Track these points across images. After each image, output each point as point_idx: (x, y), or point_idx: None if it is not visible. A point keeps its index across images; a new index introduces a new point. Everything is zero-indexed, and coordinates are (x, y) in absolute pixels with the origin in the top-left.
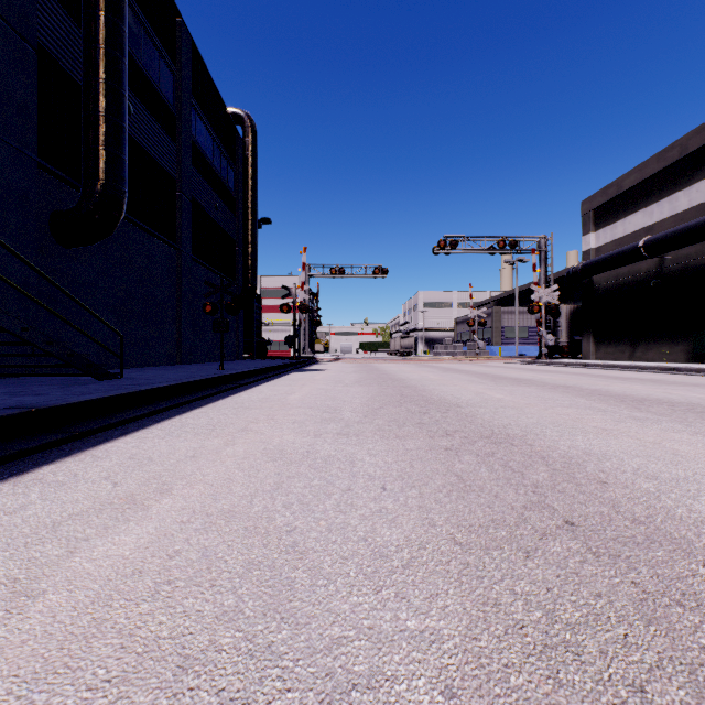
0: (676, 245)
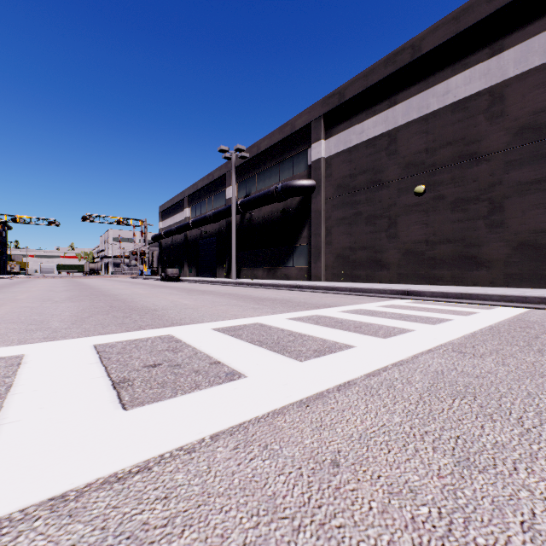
0: (168, 235)
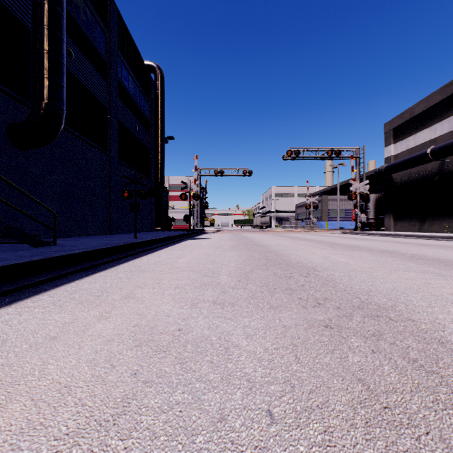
0: None
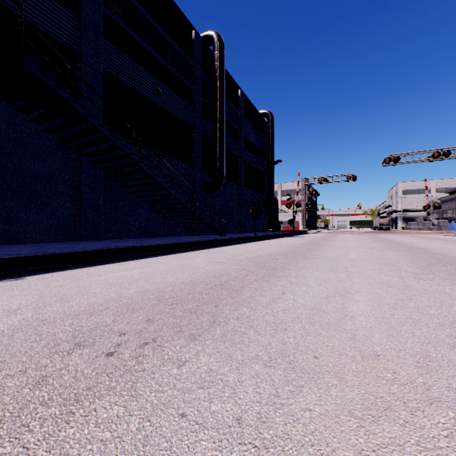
0: None
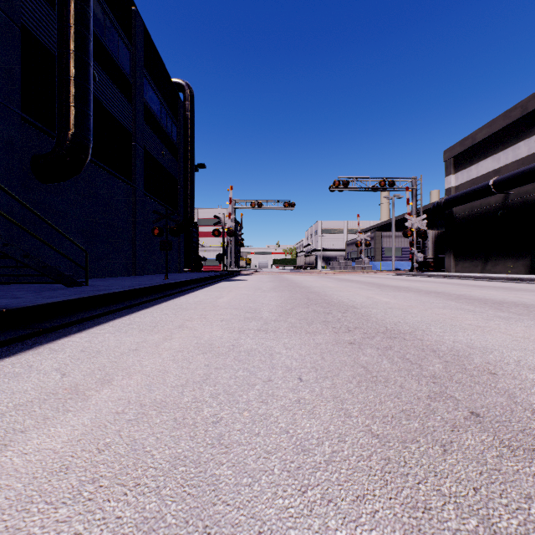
0: (519, 183)
